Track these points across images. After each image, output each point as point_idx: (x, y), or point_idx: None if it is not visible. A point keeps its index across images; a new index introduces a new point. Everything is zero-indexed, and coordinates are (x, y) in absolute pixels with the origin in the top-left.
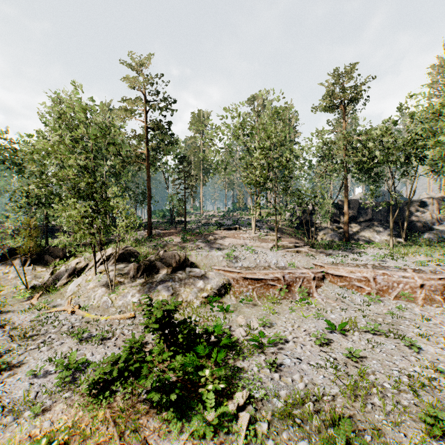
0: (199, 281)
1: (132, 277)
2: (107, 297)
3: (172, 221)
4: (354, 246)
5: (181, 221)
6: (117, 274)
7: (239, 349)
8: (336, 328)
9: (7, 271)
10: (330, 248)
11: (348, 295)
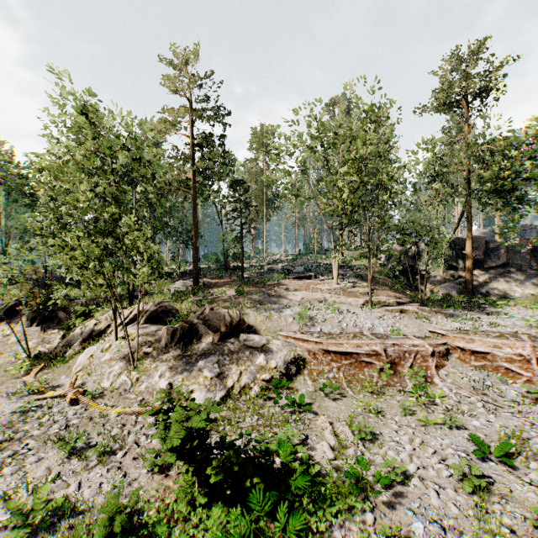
0: (259, 354)
1: (164, 346)
2: (125, 376)
3: (227, 267)
4: (484, 303)
5: (238, 267)
6: (145, 342)
7: (324, 492)
8: (491, 450)
9: (8, 333)
10: (448, 306)
11: (491, 384)
